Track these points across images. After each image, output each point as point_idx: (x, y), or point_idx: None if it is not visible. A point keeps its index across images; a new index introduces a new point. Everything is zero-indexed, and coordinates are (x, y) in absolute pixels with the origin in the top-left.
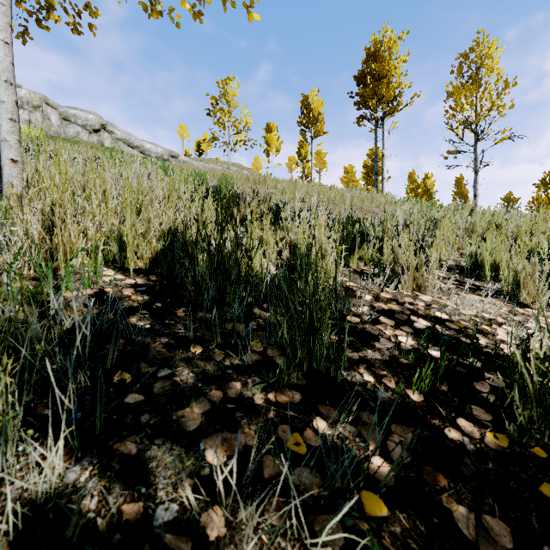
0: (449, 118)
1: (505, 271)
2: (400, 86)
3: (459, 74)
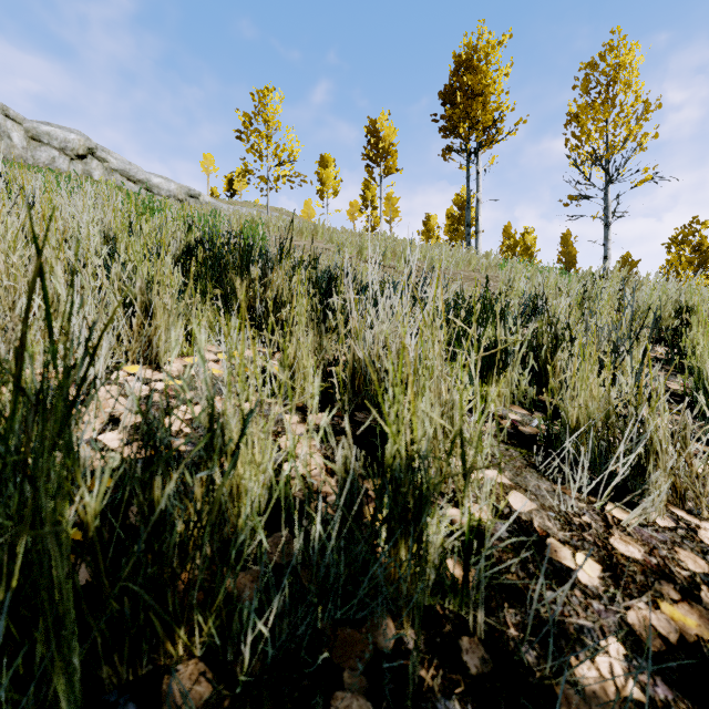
0: (571, 149)
1: None
2: (500, 107)
3: (585, 89)
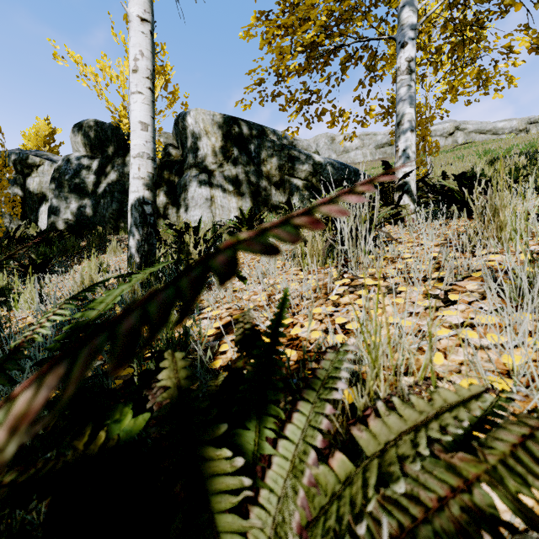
0: None
1: None
2: None
3: None
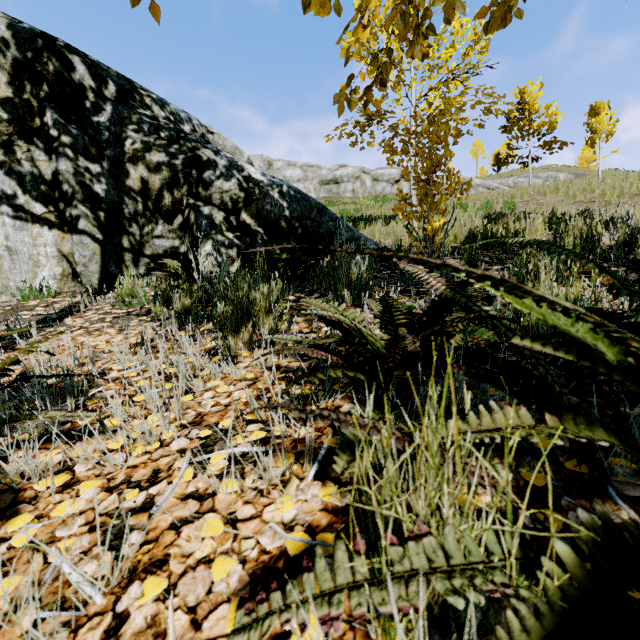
0: None
1: None
2: None
3: None
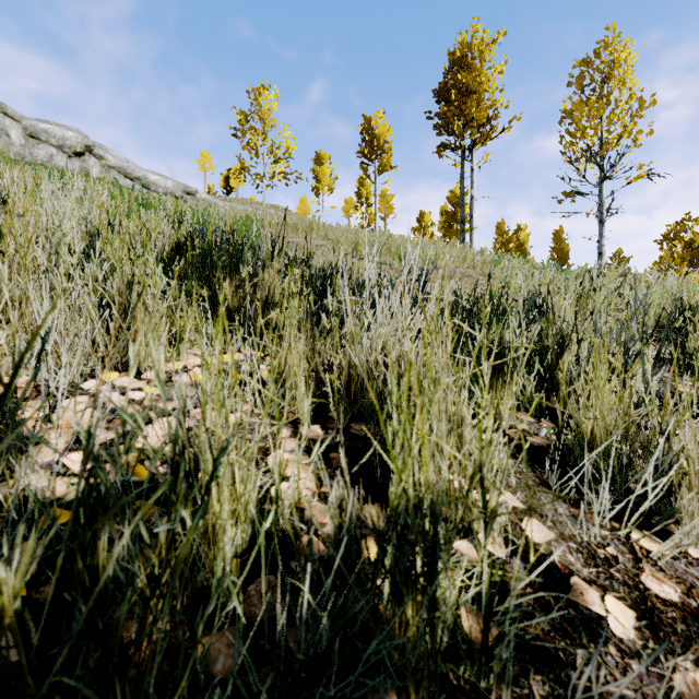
0: (565, 146)
1: None
2: (494, 105)
3: (579, 86)
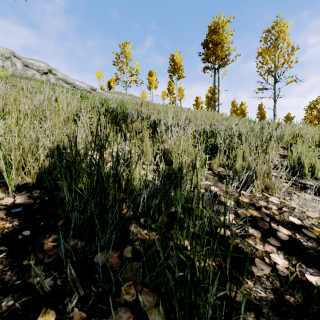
0: (259, 68)
1: (319, 171)
2: (228, 49)
3: (265, 42)
